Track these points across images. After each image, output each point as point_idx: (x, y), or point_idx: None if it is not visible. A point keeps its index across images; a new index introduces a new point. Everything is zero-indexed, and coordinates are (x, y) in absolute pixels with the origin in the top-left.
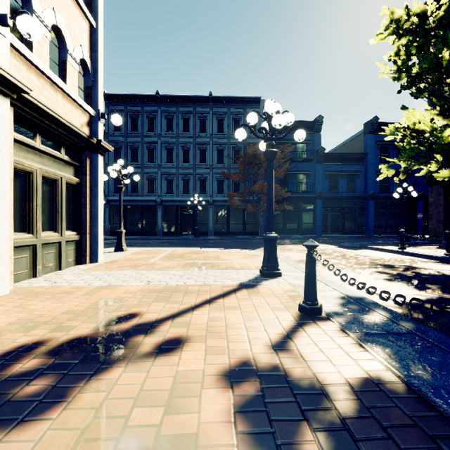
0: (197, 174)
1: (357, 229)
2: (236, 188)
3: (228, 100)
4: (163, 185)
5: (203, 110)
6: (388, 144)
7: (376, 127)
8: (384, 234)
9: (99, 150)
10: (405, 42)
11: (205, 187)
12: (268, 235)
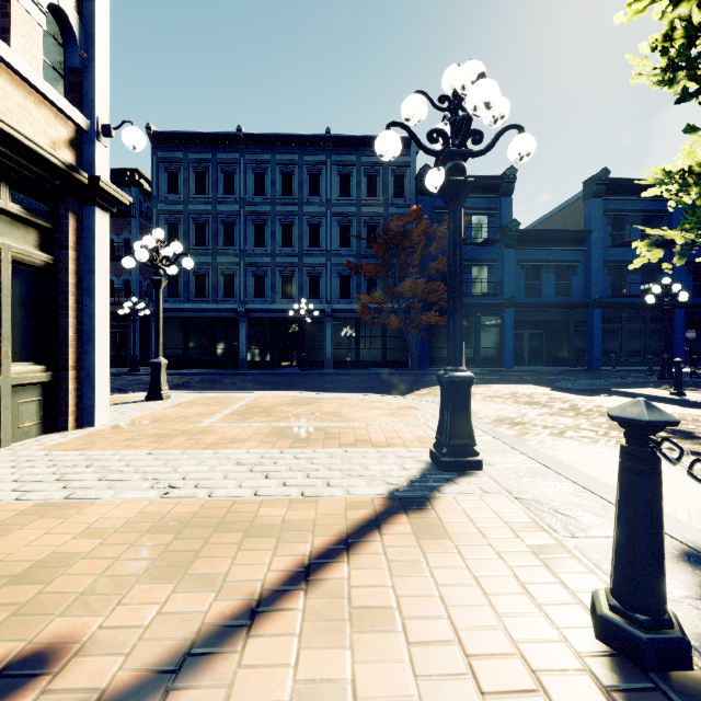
0: (306, 265)
1: (573, 358)
2: (371, 288)
3: (358, 141)
4: (249, 285)
5: (316, 158)
6: (625, 215)
7: (605, 187)
8: (619, 366)
9: (97, 199)
10: (687, 11)
11: (319, 287)
12: (451, 375)
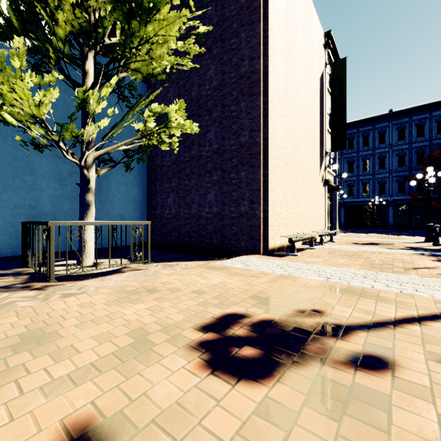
0: (377, 178)
1: None
2: (419, 187)
3: (410, 110)
4: (345, 191)
5: (382, 125)
6: None
7: None
8: None
9: (337, 190)
10: None
11: (384, 189)
12: (428, 225)
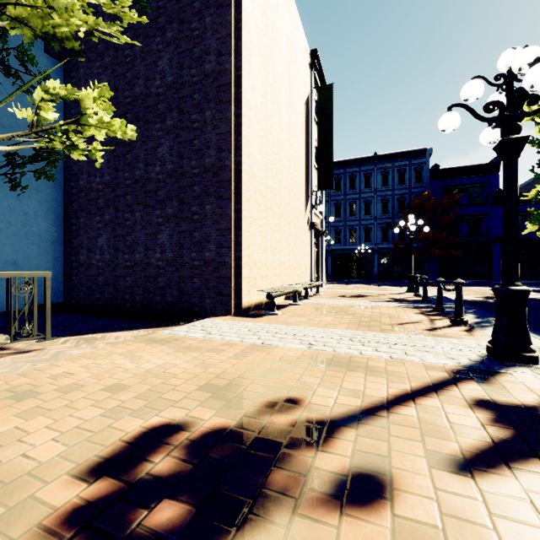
0: (363, 225)
1: None
2: (401, 235)
3: (393, 156)
4: (332, 237)
5: (368, 168)
6: None
7: None
8: None
9: (324, 235)
10: None
11: (370, 236)
12: (409, 275)
